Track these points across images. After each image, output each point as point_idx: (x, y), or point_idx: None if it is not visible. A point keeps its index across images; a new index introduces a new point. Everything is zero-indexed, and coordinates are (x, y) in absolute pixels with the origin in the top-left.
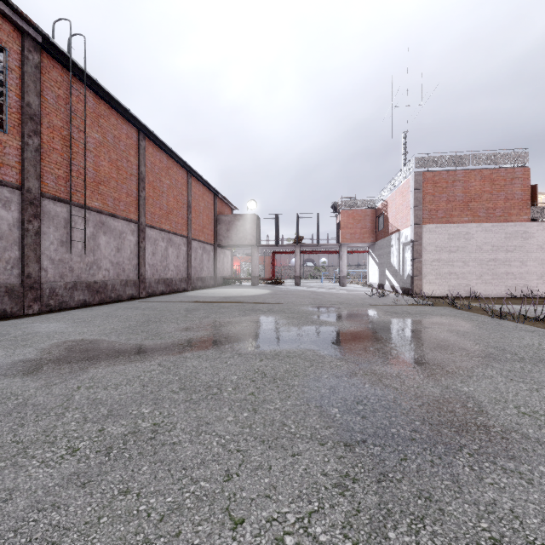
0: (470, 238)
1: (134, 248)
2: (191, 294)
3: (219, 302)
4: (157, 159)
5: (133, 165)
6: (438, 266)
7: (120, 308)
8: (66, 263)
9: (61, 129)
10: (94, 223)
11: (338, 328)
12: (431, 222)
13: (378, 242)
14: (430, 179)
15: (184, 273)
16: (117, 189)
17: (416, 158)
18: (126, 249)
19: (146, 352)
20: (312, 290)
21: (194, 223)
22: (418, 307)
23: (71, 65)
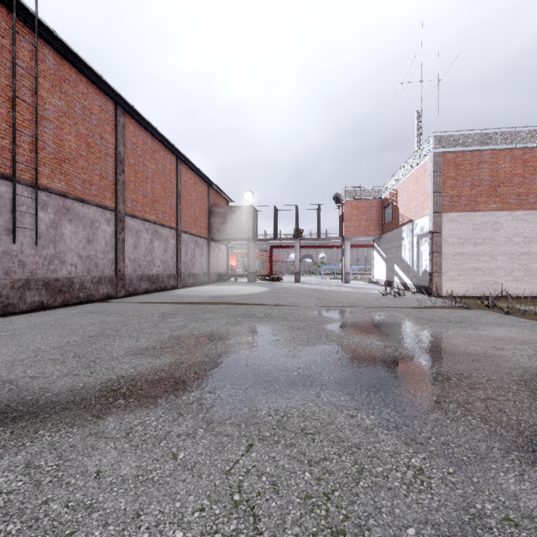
0: (498, 228)
1: (111, 239)
2: (178, 292)
3: (206, 304)
4: (139, 140)
5: (109, 144)
6: (461, 261)
7: (80, 312)
8: (14, 256)
9: (7, 88)
10: (56, 208)
11: (368, 349)
12: (452, 210)
13: (385, 235)
14: (451, 160)
15: (173, 269)
16: (88, 170)
17: (435, 137)
18: (99, 240)
19: (36, 414)
20: (314, 288)
21: (185, 214)
22: (453, 311)
23: (19, 8)
